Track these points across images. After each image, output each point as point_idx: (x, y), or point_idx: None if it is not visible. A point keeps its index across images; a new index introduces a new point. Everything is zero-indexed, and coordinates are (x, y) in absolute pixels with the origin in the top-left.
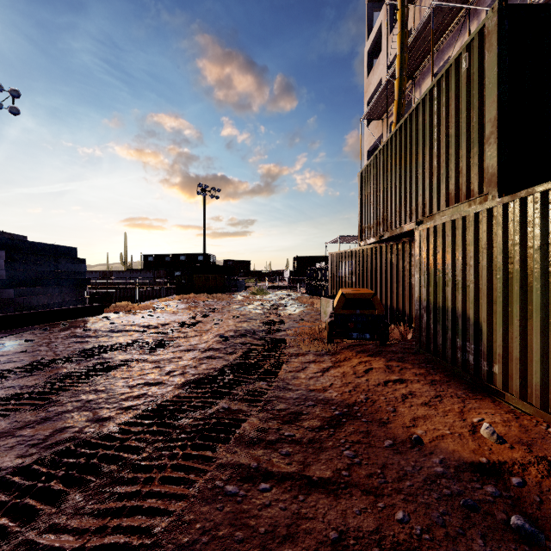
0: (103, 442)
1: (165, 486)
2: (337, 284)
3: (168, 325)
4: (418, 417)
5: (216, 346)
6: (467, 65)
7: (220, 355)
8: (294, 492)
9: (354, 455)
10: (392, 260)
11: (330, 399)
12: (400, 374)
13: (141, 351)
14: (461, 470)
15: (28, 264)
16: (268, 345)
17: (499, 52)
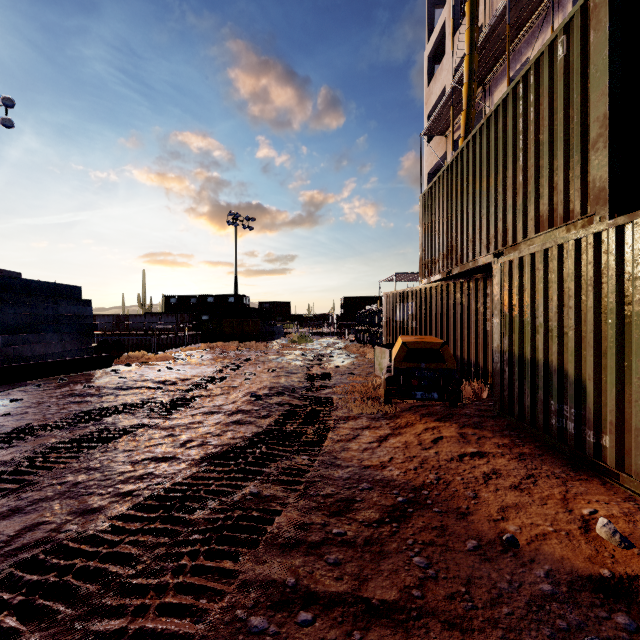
0: (85, 547)
1: (164, 620)
2: (393, 330)
3: (189, 381)
4: (508, 506)
5: (246, 408)
6: (565, 50)
7: (251, 419)
8: (346, 626)
9: (427, 563)
10: (462, 301)
11: (390, 479)
12: (478, 444)
13: (152, 414)
14: (576, 588)
15: (20, 306)
16: (310, 406)
17: (611, 30)
